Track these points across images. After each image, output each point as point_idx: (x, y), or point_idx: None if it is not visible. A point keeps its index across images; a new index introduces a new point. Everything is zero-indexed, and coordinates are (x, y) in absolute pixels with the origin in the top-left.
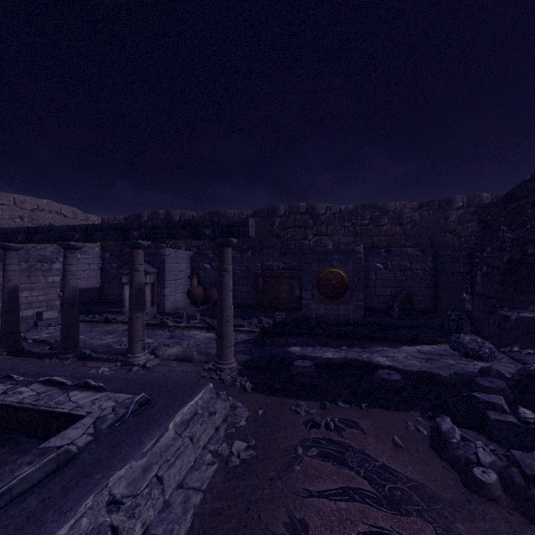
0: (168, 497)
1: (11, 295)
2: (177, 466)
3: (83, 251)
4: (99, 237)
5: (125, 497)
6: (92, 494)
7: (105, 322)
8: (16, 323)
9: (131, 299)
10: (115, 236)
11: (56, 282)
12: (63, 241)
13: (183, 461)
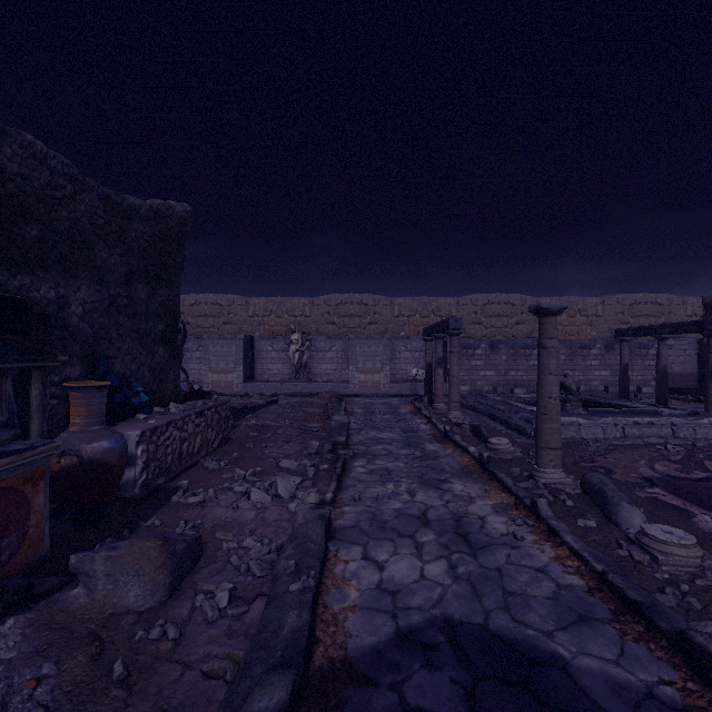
0: (698, 438)
1: (624, 369)
2: (704, 431)
3: (678, 336)
4: (682, 331)
5: (677, 425)
6: (665, 417)
7: (696, 401)
8: (626, 386)
9: (706, 373)
10: (693, 330)
11: (651, 365)
12: (656, 335)
13: (709, 432)
